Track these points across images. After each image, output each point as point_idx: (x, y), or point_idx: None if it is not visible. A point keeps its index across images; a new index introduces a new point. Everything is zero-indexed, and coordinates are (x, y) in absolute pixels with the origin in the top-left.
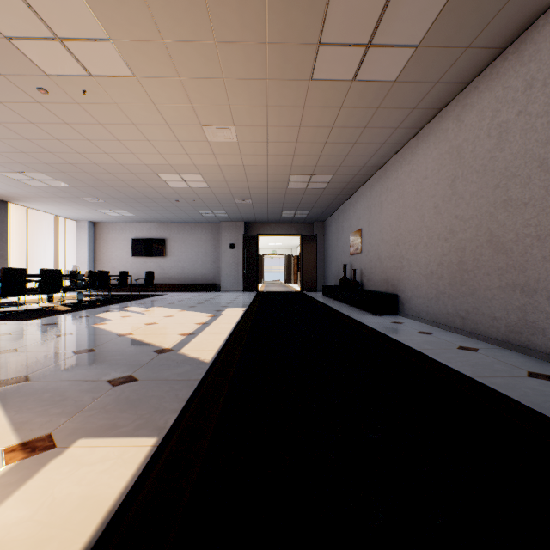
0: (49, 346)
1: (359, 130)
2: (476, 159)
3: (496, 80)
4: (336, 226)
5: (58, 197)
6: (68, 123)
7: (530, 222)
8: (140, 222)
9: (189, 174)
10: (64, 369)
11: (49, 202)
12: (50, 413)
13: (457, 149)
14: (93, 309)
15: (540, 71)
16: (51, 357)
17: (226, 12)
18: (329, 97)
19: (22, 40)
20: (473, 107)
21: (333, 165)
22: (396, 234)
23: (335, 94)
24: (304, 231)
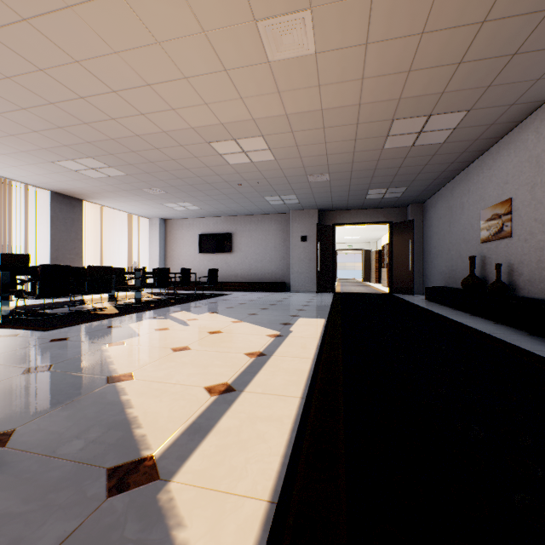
0: None
1: None
2: None
3: None
4: (447, 205)
5: (121, 190)
6: (78, 60)
7: None
8: (207, 216)
9: (248, 138)
10: None
11: (117, 197)
12: None
13: None
14: (137, 314)
15: None
16: None
17: None
18: None
19: None
20: None
21: (475, 86)
22: None
23: None
24: (394, 217)
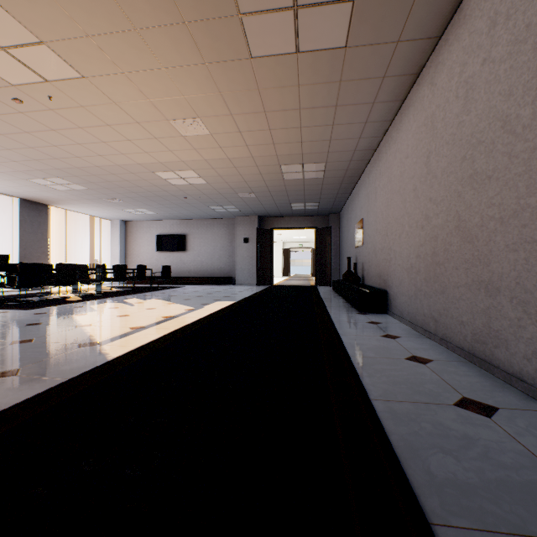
0: (3, 335)
1: (331, 109)
2: (446, 128)
3: (463, 26)
4: (346, 217)
5: (84, 199)
6: (54, 129)
7: (494, 200)
8: (163, 219)
9: (182, 170)
10: None
11: (80, 204)
12: None
13: (431, 118)
14: (97, 300)
15: (503, 2)
16: None
17: None
18: (280, 75)
19: None
20: (443, 65)
21: (320, 151)
22: (386, 223)
23: (285, 70)
24: (319, 224)
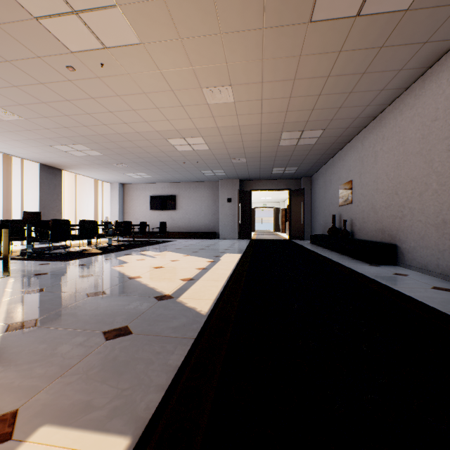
0: (70, 287)
1: (357, 77)
2: None
3: None
4: (323, 180)
5: (95, 164)
6: (93, 97)
7: None
8: (156, 182)
9: (192, 137)
10: (70, 314)
11: (89, 168)
12: (32, 375)
13: None
14: (117, 253)
15: None
16: (67, 298)
17: None
18: (328, 41)
19: (48, 19)
20: None
21: (324, 119)
22: (394, 182)
23: (335, 36)
24: (292, 186)
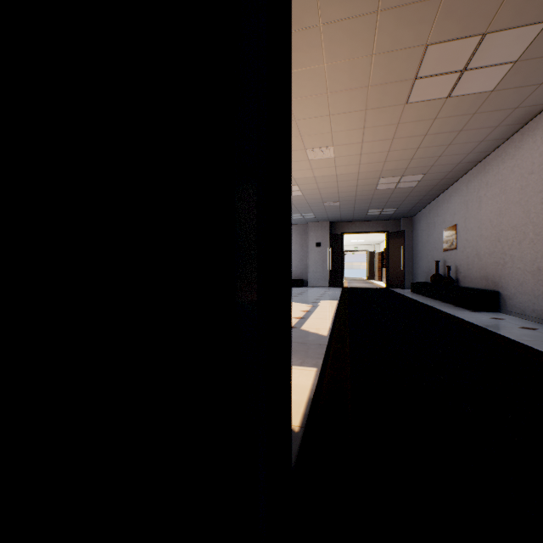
0: None
1: (454, 133)
2: None
3: None
4: (426, 222)
5: None
6: None
7: None
8: None
9: None
10: None
11: None
12: None
13: None
14: None
15: None
16: None
17: (339, 74)
18: (423, 113)
19: None
20: None
21: (424, 165)
22: (497, 230)
23: (429, 110)
24: (390, 228)
